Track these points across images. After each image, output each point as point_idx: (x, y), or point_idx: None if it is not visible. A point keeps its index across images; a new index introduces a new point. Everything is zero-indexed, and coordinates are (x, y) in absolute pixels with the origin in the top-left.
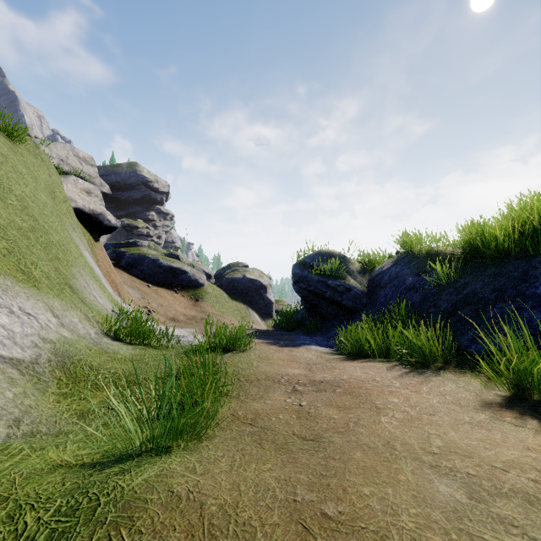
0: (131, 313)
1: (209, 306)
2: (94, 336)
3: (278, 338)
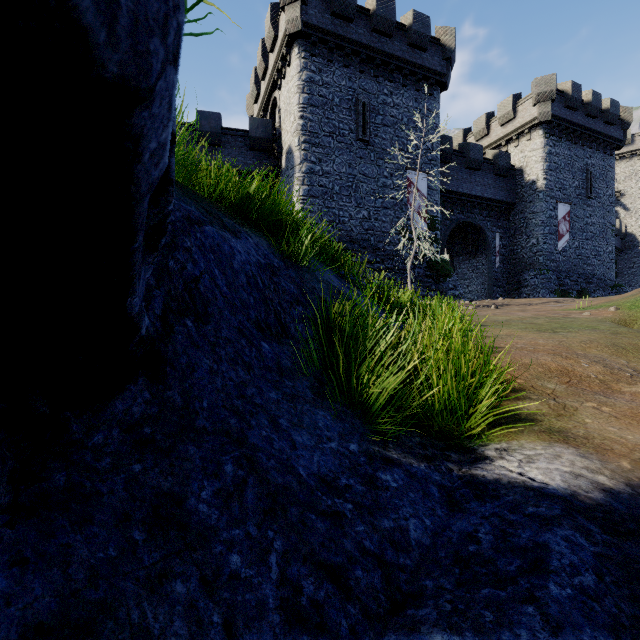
0: None
1: None
2: None
3: None
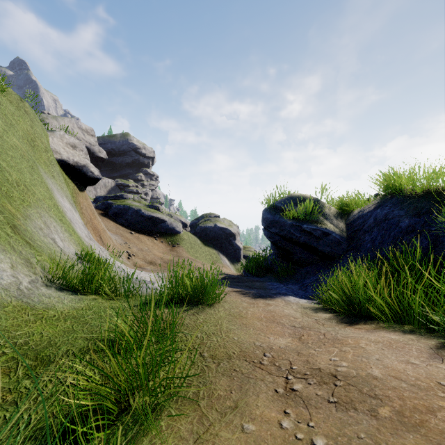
0: (94, 257)
1: (184, 251)
2: (25, 286)
3: (249, 286)
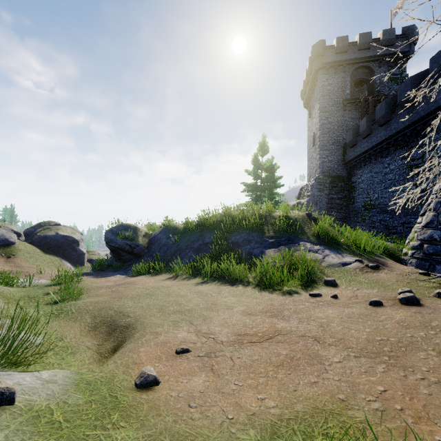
0: None
1: (23, 261)
2: None
3: (97, 275)
